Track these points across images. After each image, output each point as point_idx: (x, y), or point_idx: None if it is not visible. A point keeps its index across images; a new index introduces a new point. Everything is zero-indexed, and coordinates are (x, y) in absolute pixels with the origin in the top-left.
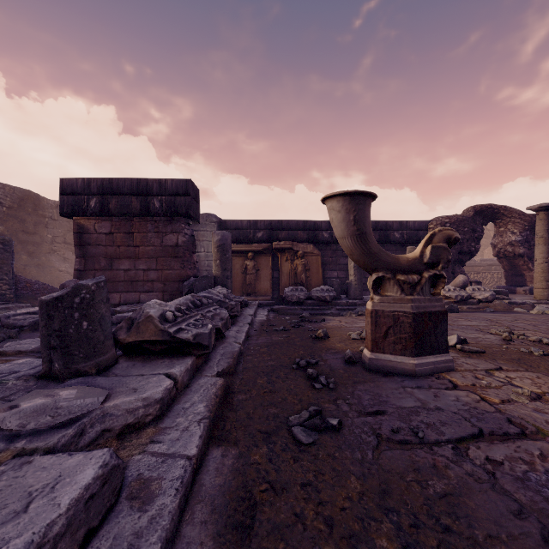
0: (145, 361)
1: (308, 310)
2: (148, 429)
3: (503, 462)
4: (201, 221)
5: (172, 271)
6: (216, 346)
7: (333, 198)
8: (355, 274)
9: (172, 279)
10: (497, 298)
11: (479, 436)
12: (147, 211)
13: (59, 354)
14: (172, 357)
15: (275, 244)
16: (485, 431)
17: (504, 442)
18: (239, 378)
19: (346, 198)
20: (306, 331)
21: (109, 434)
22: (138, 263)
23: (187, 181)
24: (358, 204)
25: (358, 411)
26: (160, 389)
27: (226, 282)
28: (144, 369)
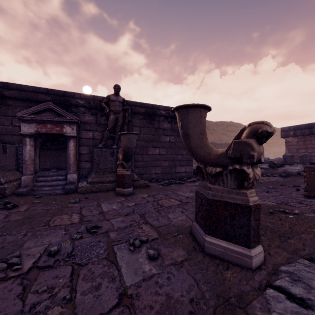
0: None
1: None
2: None
3: None
4: None
5: None
6: None
7: None
8: None
9: None
10: None
11: None
12: (311, 133)
13: (302, 162)
14: None
15: None
16: None
17: None
18: None
19: None
20: None
21: None
22: (307, 150)
23: None
24: None
25: None
26: None
27: None
28: None
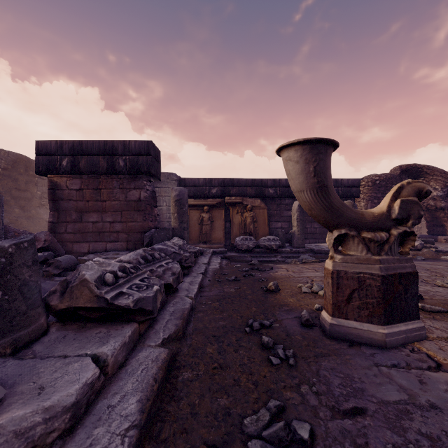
0: (79, 330)
1: (256, 258)
2: None
3: None
4: (163, 179)
5: (135, 223)
6: (167, 302)
7: (290, 147)
8: (298, 225)
9: (135, 230)
10: (424, 246)
11: None
12: (112, 169)
13: None
14: (111, 325)
15: (227, 199)
16: None
17: None
18: (187, 345)
19: (305, 147)
20: (257, 281)
21: None
22: (105, 216)
23: (148, 142)
24: (319, 153)
25: (331, 407)
26: (75, 388)
27: (182, 233)
28: (72, 344)
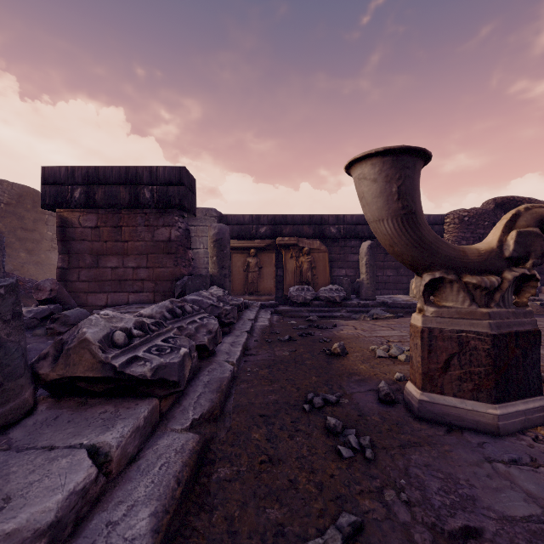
0: (78, 408)
1: (315, 312)
2: None
3: None
4: (200, 216)
5: (165, 269)
6: (200, 368)
7: (365, 161)
8: (367, 272)
9: (165, 277)
10: None
11: None
12: (136, 202)
13: None
14: (121, 401)
15: (279, 240)
16: None
17: None
18: (226, 427)
19: (386, 159)
20: (317, 342)
21: None
22: (127, 260)
23: (181, 168)
24: (405, 168)
25: (430, 525)
26: (57, 499)
27: (223, 281)
28: (65, 430)
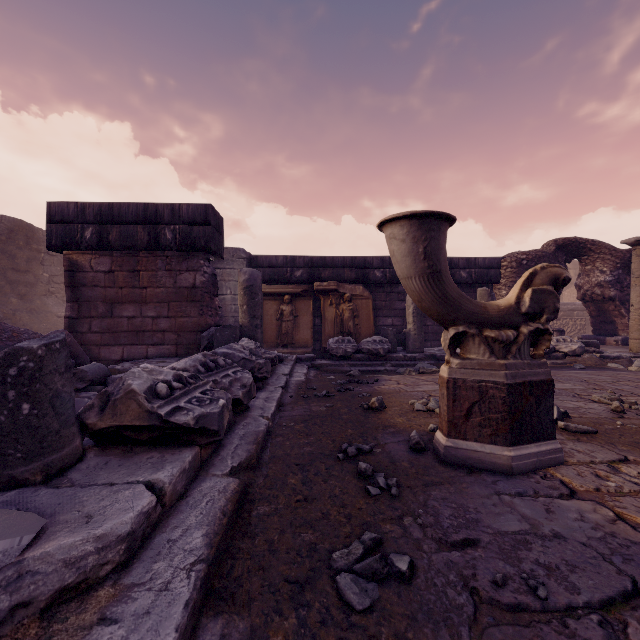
0: (125, 456)
1: (357, 367)
2: (102, 590)
3: None
4: (226, 257)
5: (188, 319)
6: (235, 423)
7: (394, 222)
8: (414, 321)
9: (188, 328)
10: (586, 350)
11: (636, 595)
12: (156, 244)
13: None
14: (165, 448)
15: (317, 285)
16: None
17: None
18: (263, 475)
19: (413, 222)
20: (355, 397)
21: (26, 611)
22: (145, 309)
23: (207, 206)
24: (431, 230)
25: (437, 539)
26: (130, 516)
27: (254, 333)
28: (118, 471)
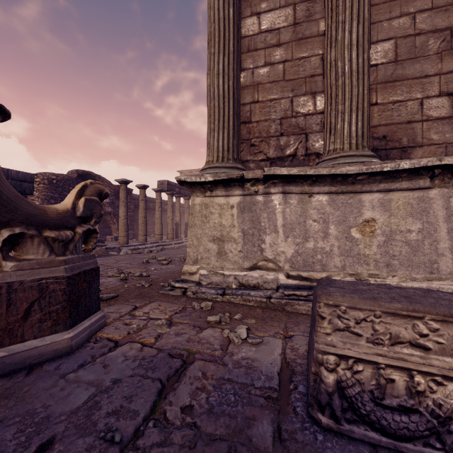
0: None
1: None
2: None
3: (192, 404)
4: None
5: None
6: None
7: None
8: None
9: None
10: (98, 245)
11: (164, 388)
12: None
13: None
14: None
15: None
16: (164, 379)
17: (181, 380)
18: None
19: None
20: None
21: None
22: None
23: None
24: None
25: None
26: None
27: None
28: None
